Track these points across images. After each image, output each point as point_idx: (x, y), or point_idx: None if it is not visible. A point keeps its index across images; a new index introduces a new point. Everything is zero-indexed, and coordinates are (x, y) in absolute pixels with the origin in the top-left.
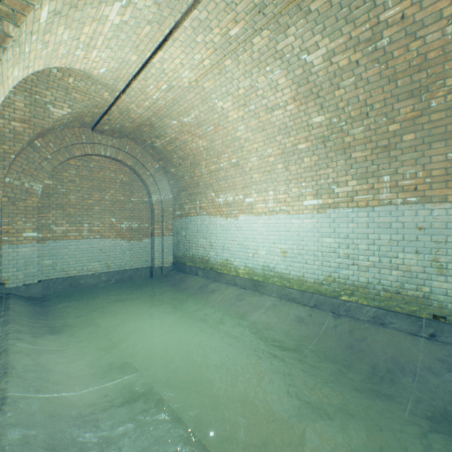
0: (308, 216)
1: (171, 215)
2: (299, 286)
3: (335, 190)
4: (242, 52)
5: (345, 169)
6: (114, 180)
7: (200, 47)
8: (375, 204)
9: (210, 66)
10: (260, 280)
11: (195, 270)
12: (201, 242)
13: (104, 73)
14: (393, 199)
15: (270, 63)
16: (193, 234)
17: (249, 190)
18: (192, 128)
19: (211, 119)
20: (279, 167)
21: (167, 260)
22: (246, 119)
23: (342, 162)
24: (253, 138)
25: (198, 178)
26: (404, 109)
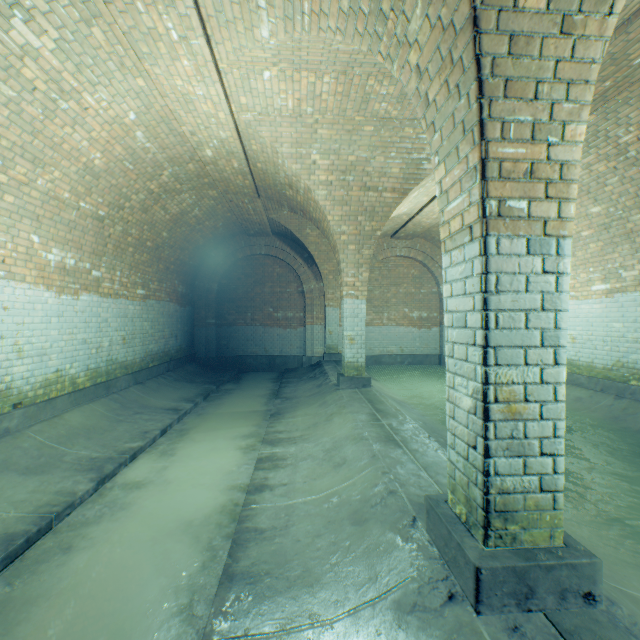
0: (596, 301)
1: None
2: (587, 372)
3: (621, 274)
4: None
5: (630, 254)
6: (406, 275)
7: None
8: None
9: None
10: None
11: None
12: None
13: (405, 210)
14: None
15: None
16: None
17: None
18: None
19: None
20: None
21: None
22: None
23: (627, 247)
24: None
25: None
26: None
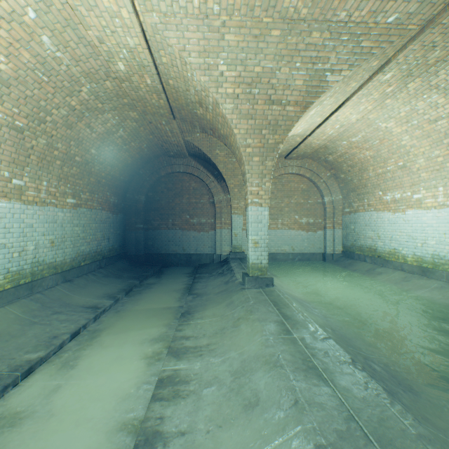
0: None
1: (340, 212)
2: None
3: None
4: (398, 93)
5: None
6: (297, 189)
7: (364, 103)
8: None
9: (372, 108)
10: (428, 267)
11: (363, 258)
12: (368, 234)
13: (300, 131)
14: None
15: (425, 93)
16: (360, 228)
17: (417, 187)
18: (359, 144)
19: (376, 136)
20: (448, 165)
21: (337, 249)
22: (409, 131)
23: None
24: (418, 144)
25: (365, 180)
26: None
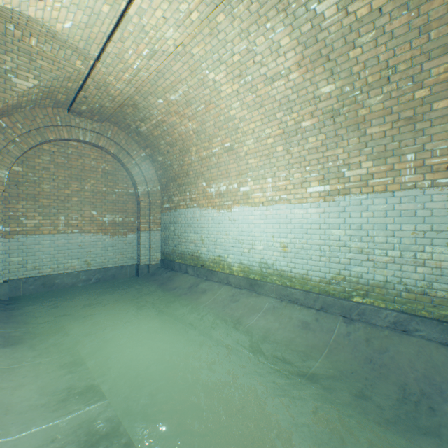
0: (313, 205)
1: (160, 208)
2: (302, 285)
3: (345, 173)
4: (238, 3)
5: (358, 149)
6: (95, 169)
7: None
8: (395, 188)
9: (199, 21)
10: (257, 279)
11: (185, 268)
12: (191, 237)
13: (71, 29)
14: (418, 181)
15: (271, 17)
16: (182, 229)
17: (245, 177)
18: (180, 108)
19: (201, 96)
20: (279, 149)
21: (155, 257)
22: (241, 94)
23: (355, 140)
24: (250, 117)
25: (187, 166)
26: (436, 69)
